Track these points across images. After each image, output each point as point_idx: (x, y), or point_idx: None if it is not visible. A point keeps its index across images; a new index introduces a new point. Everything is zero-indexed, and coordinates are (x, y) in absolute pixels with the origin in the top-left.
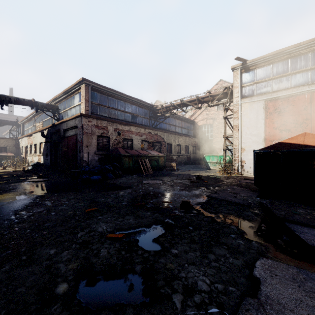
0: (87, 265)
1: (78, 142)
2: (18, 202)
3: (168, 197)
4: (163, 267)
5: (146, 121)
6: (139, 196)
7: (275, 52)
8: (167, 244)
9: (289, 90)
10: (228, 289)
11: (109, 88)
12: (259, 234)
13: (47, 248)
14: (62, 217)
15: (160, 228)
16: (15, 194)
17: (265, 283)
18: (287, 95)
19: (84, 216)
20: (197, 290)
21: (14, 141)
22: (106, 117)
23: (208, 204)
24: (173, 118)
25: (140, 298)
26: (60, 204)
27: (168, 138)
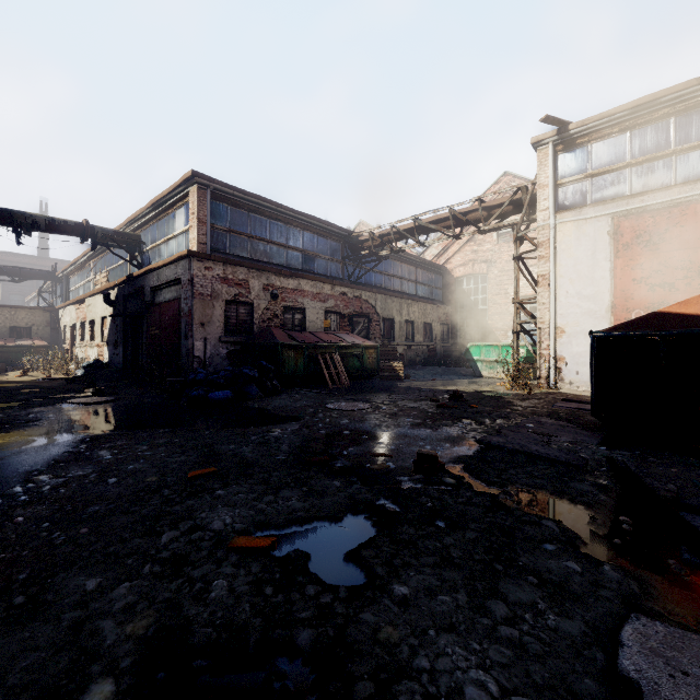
0: (173, 624)
1: (183, 316)
2: (39, 452)
3: (385, 443)
4: (371, 635)
5: (336, 268)
6: (317, 439)
7: (637, 102)
8: (382, 569)
9: (672, 190)
10: None
11: (252, 195)
12: (617, 542)
13: (83, 573)
14: (131, 490)
15: (364, 522)
16: (37, 433)
17: (657, 699)
18: (666, 203)
19: (184, 488)
20: None
21: (47, 313)
22: (245, 260)
23: (483, 460)
24: (398, 261)
25: None
26: (133, 456)
27: (384, 306)
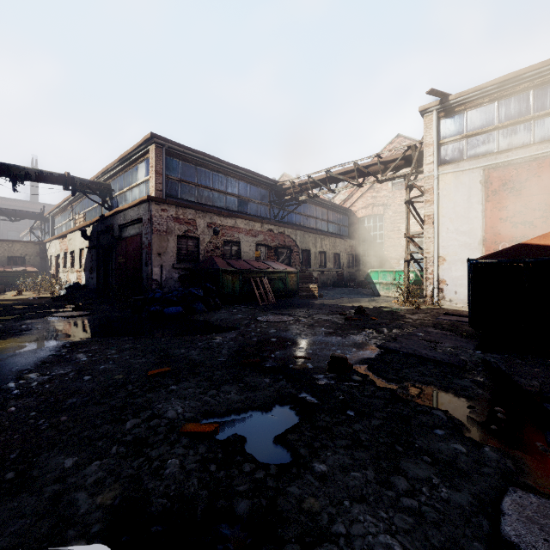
0: (135, 496)
1: (144, 248)
2: (29, 355)
3: (304, 348)
4: (297, 505)
5: (265, 210)
6: (250, 345)
7: (503, 78)
8: (304, 450)
9: (531, 148)
10: None
11: (198, 152)
12: (494, 428)
13: (62, 453)
14: (102, 385)
15: (289, 411)
16: (28, 340)
17: None
18: (526, 158)
19: (145, 384)
20: None
21: (37, 246)
22: (193, 203)
23: (383, 362)
24: (313, 204)
25: None
26: (104, 359)
27: (303, 240)
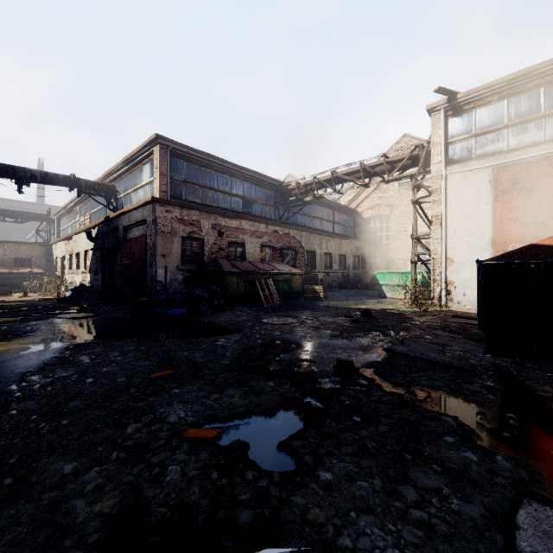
0: (134, 504)
1: (148, 249)
2: (33, 357)
3: (309, 351)
4: (301, 516)
5: (270, 211)
6: (254, 347)
7: (513, 75)
8: (309, 457)
9: (542, 146)
10: None
11: (203, 153)
12: (506, 435)
13: (61, 458)
14: (104, 388)
15: (293, 416)
16: (32, 341)
17: None
18: (537, 157)
19: (147, 387)
20: None
21: (43, 247)
22: (198, 205)
23: (390, 365)
24: (319, 205)
25: None
26: (107, 361)
27: (308, 241)
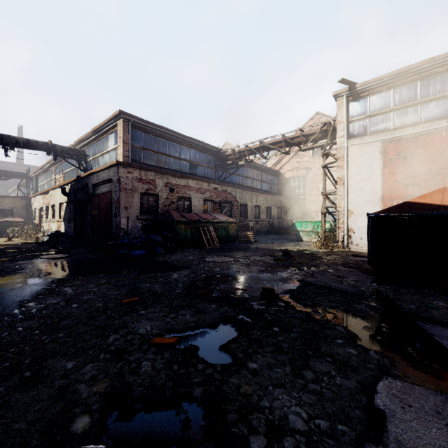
0: (121, 386)
1: (113, 203)
2: (26, 289)
3: (242, 282)
4: (236, 390)
5: (211, 172)
6: (200, 280)
7: (397, 71)
8: (241, 355)
9: (418, 126)
10: (336, 428)
11: (157, 125)
12: (379, 338)
13: (63, 359)
14: (87, 311)
15: (230, 328)
16: (22, 277)
17: (394, 419)
18: (415, 134)
19: (120, 310)
20: (288, 429)
21: (23, 200)
22: (153, 167)
23: (302, 292)
24: (250, 168)
25: (199, 440)
26: (86, 291)
27: (241, 196)
